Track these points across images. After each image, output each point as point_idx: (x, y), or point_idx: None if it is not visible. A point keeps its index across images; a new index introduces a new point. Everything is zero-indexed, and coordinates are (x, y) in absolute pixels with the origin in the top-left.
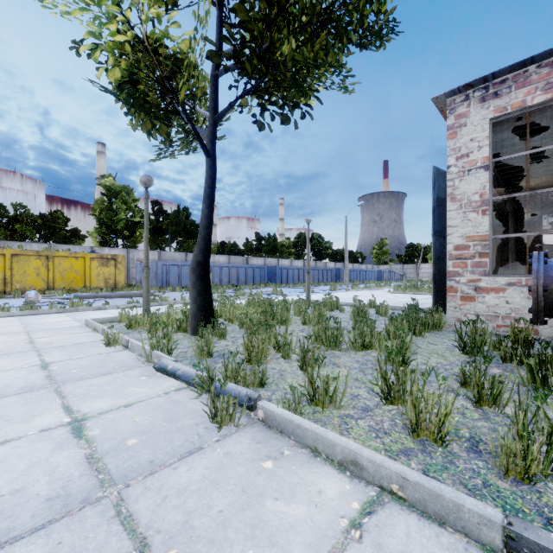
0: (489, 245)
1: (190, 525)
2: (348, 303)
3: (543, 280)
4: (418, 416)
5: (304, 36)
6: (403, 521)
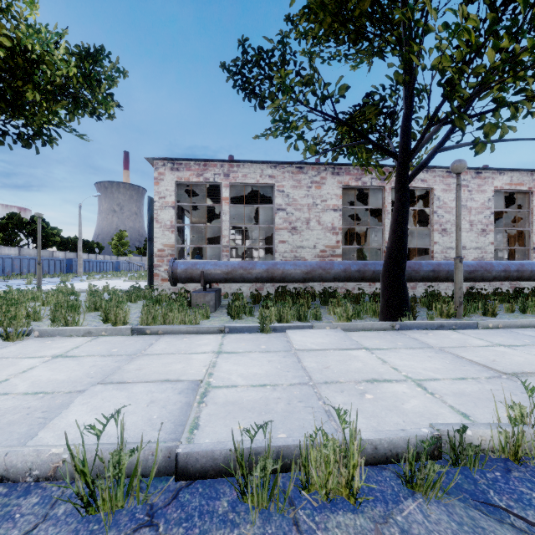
0: (175, 250)
1: (23, 353)
2: (84, 290)
3: (173, 268)
4: (117, 319)
5: (48, 96)
6: (105, 338)
